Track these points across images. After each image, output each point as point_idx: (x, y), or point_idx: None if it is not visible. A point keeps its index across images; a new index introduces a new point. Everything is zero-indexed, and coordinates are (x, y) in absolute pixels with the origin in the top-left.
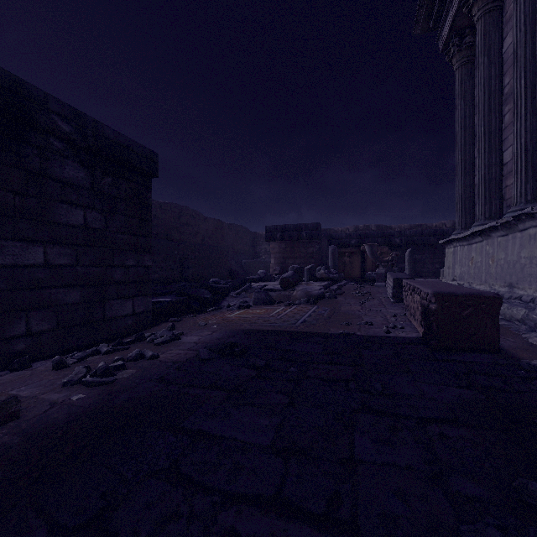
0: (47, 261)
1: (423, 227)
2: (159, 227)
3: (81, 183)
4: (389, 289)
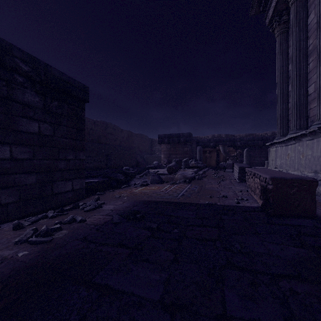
0: (12, 156)
1: (253, 135)
2: (93, 135)
3: (37, 105)
4: (236, 174)
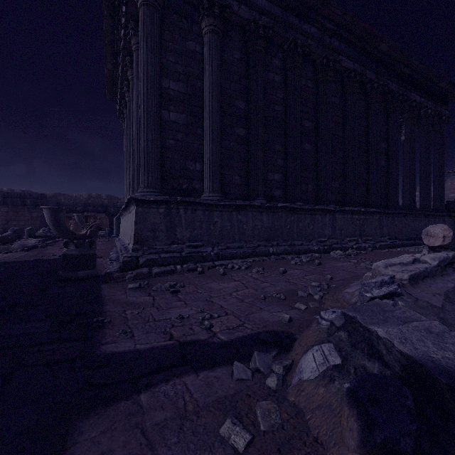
0: None
1: None
2: None
3: None
4: None
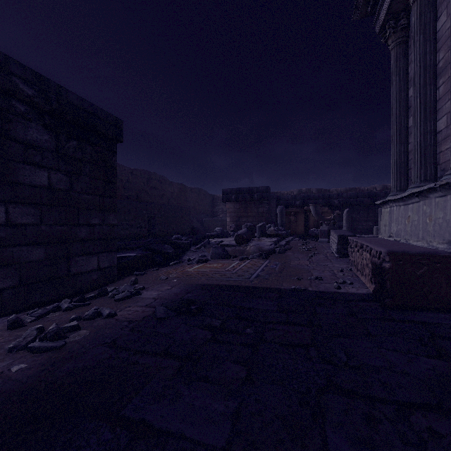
0: (9, 220)
1: (356, 191)
2: (131, 190)
3: (45, 145)
4: (334, 245)
